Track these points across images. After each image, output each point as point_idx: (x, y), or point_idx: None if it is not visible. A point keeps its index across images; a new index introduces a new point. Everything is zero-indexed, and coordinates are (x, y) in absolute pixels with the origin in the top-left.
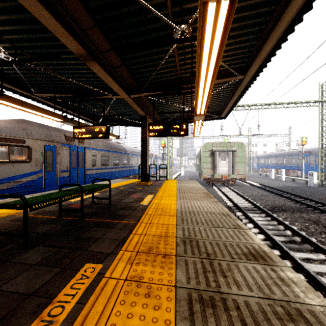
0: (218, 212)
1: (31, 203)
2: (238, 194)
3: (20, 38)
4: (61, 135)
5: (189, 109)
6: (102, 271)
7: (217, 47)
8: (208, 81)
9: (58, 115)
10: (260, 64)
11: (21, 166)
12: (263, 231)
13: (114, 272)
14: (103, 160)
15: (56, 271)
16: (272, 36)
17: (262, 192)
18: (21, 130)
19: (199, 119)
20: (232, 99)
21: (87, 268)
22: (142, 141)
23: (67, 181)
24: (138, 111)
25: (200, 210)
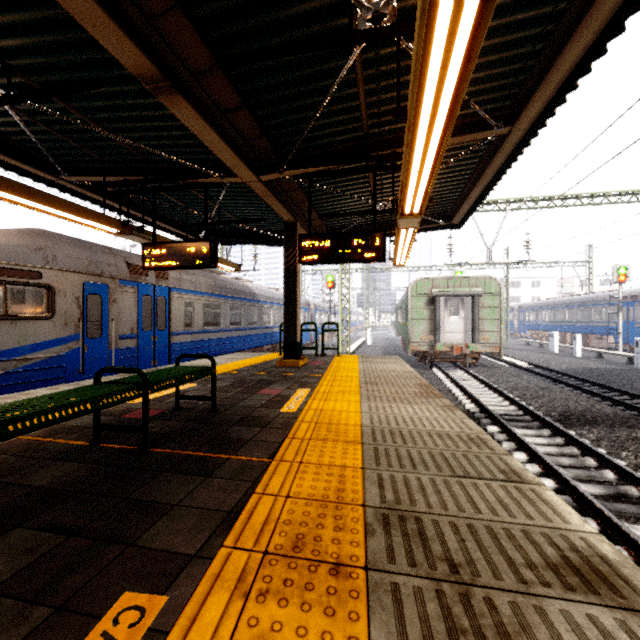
0: (459, 434)
1: (7, 419)
2: (487, 386)
3: (17, 46)
4: (119, 262)
5: (386, 207)
6: (161, 623)
7: (470, 23)
8: (437, 127)
9: (111, 219)
10: (550, 97)
11: (33, 326)
12: (552, 471)
13: (194, 628)
14: (210, 314)
15: (36, 619)
16: (587, 24)
17: (537, 381)
18: (32, 251)
19: (409, 226)
20: (478, 182)
21: (124, 610)
22: (287, 274)
23: (132, 357)
24: (279, 212)
25: (417, 427)
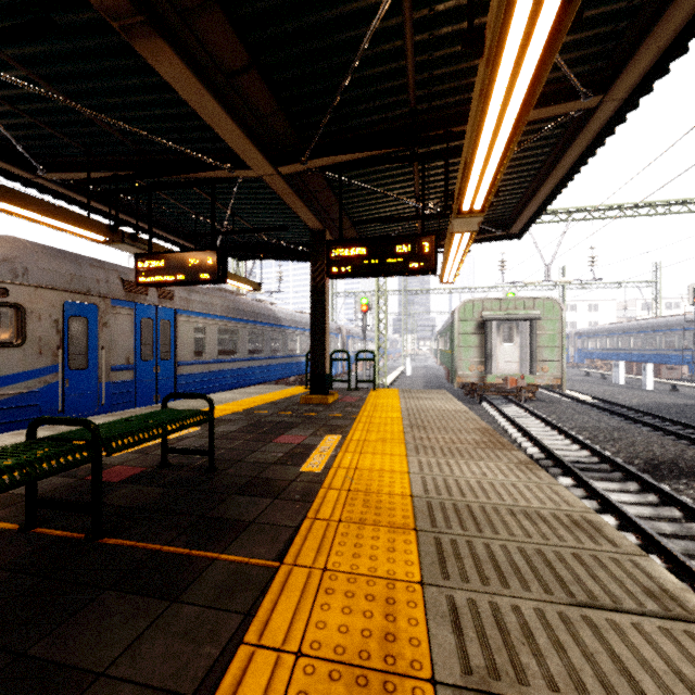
0: (555, 513)
1: None
2: (549, 425)
3: None
4: (112, 278)
5: (433, 211)
6: None
7: None
8: (531, 57)
9: (94, 223)
10: (664, 47)
11: None
12: (655, 544)
13: None
14: (228, 341)
15: None
16: None
17: (608, 419)
18: None
19: (466, 230)
20: (548, 177)
21: None
22: (313, 293)
23: (128, 392)
24: (304, 217)
25: (491, 499)
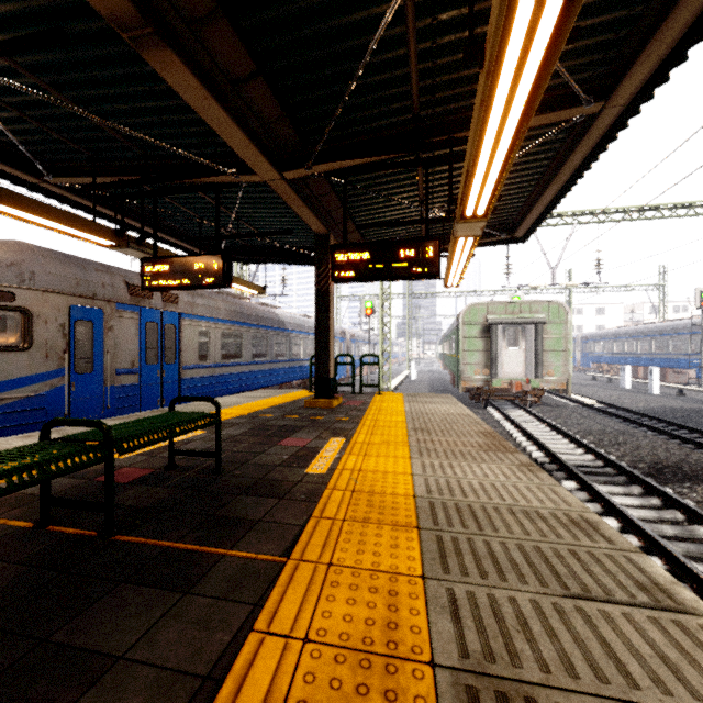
0: (554, 513)
1: None
2: (554, 429)
3: None
4: (117, 282)
5: (437, 215)
6: None
7: None
8: (529, 70)
9: (100, 228)
10: (664, 55)
11: (4, 359)
12: (657, 546)
13: None
14: (232, 345)
15: None
16: None
17: (614, 423)
18: (3, 266)
19: (470, 234)
20: (552, 182)
21: None
22: (318, 297)
23: (133, 396)
24: (308, 221)
25: (492, 499)
